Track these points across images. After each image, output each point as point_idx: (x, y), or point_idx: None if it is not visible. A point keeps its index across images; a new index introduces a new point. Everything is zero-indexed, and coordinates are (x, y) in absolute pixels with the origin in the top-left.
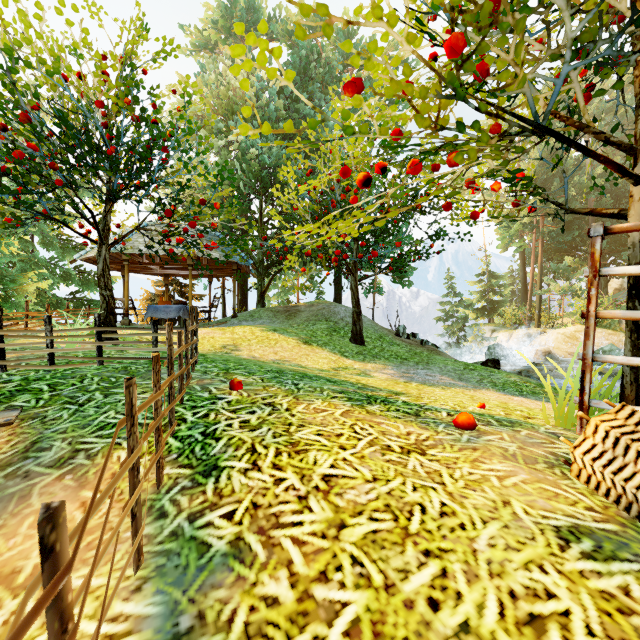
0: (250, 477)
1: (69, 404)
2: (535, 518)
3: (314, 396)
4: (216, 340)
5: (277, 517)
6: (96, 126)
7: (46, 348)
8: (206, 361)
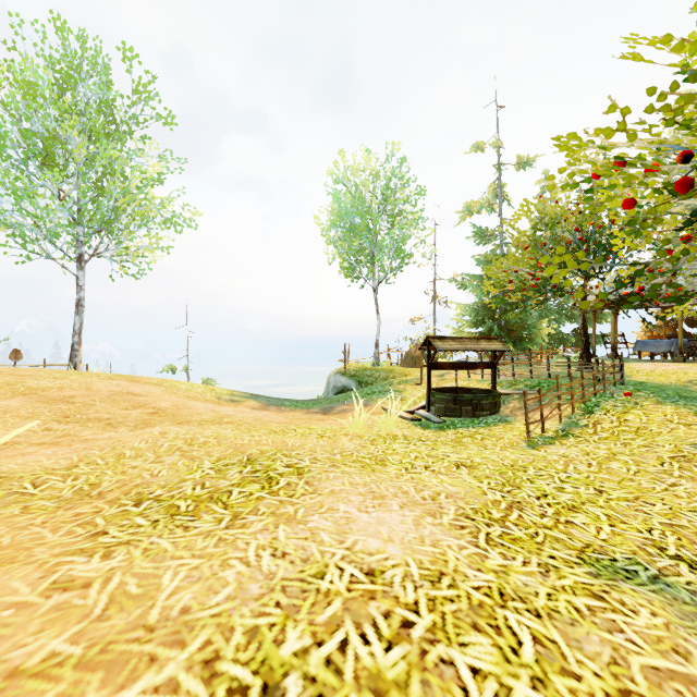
0: (601, 416)
1: (552, 391)
2: (695, 441)
3: (673, 405)
4: (686, 375)
5: (601, 423)
6: (575, 242)
7: (547, 370)
8: (633, 385)
